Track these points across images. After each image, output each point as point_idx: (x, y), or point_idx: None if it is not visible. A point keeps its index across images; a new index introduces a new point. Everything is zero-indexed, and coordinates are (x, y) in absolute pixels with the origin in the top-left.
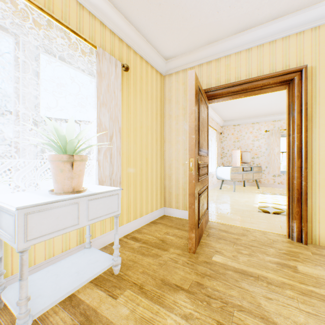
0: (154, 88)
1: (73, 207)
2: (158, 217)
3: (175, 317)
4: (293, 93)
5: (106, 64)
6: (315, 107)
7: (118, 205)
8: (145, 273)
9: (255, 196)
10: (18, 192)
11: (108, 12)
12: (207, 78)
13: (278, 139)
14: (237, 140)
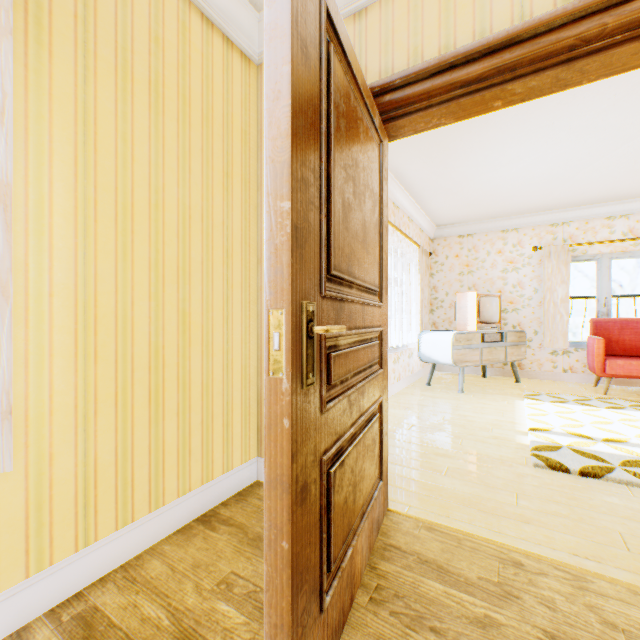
0: (218, 92)
1: None
2: (233, 491)
3: None
4: None
5: None
6: None
7: None
8: None
9: (514, 408)
10: None
11: None
12: (381, 53)
13: (563, 267)
14: (467, 271)
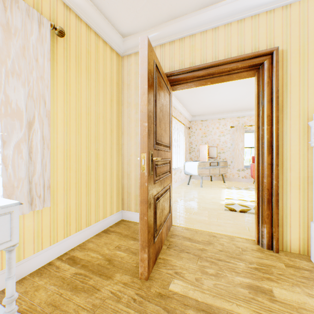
0: (108, 69)
1: None
2: (113, 223)
3: None
4: (263, 79)
5: (21, 16)
6: (286, 96)
7: (10, 232)
8: None
9: (221, 192)
10: None
11: None
12: (170, 61)
13: (242, 135)
14: (204, 136)
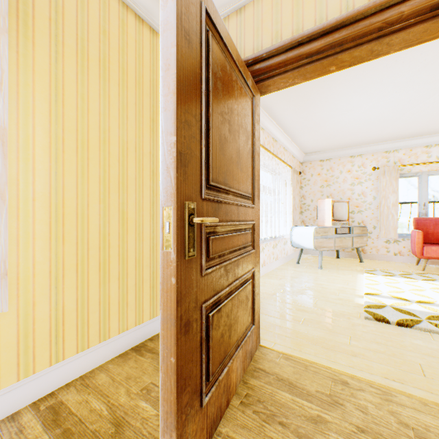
0: (147, 65)
1: None
2: (157, 331)
3: None
4: None
5: None
6: None
7: None
8: None
9: (356, 279)
10: None
11: None
12: (254, 36)
13: (394, 181)
14: (326, 185)
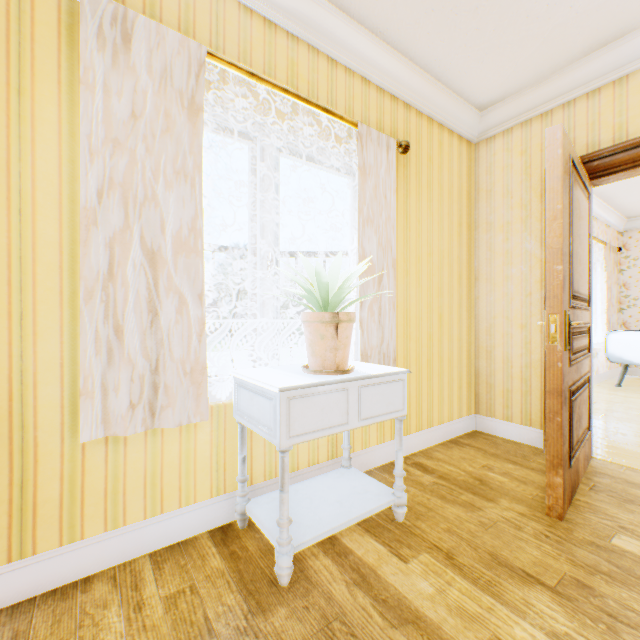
0: (455, 173)
1: (340, 396)
2: (462, 432)
3: (531, 629)
4: None
5: (373, 150)
6: None
7: (402, 400)
8: (453, 534)
9: None
10: (254, 366)
11: (374, 56)
12: (587, 131)
13: None
14: None
